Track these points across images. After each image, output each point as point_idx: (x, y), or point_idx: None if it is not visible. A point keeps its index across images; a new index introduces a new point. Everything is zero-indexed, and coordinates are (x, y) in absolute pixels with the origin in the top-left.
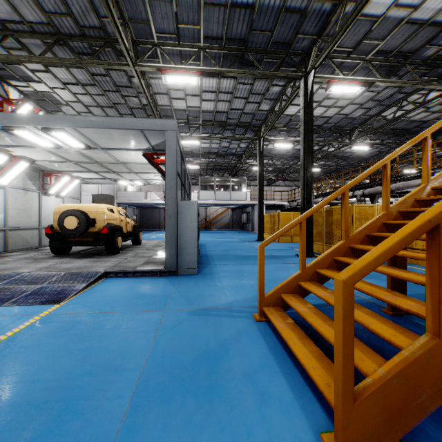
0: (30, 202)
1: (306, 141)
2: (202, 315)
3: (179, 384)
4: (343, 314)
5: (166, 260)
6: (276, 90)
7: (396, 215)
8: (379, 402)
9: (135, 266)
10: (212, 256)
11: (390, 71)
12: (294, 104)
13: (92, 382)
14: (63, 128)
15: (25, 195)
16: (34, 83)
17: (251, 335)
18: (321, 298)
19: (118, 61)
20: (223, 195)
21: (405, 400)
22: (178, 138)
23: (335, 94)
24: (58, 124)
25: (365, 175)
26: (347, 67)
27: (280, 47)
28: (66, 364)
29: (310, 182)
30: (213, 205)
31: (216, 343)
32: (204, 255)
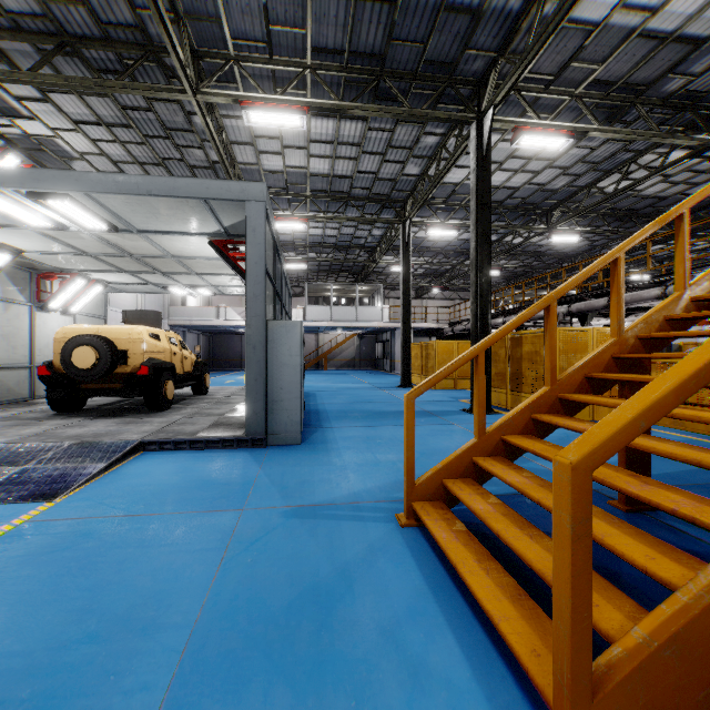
0: (16, 323)
1: (481, 225)
2: (306, 518)
3: (261, 654)
4: (572, 529)
5: (248, 420)
6: (431, 142)
7: (633, 343)
8: (638, 695)
9: (194, 431)
10: (326, 413)
11: (612, 115)
12: (460, 166)
13: (96, 655)
14: (68, 194)
15: (6, 311)
16: (23, 121)
17: (392, 553)
18: (514, 486)
19: (167, 85)
20: (345, 313)
21: (685, 688)
22: (268, 214)
23: (526, 151)
24: (58, 186)
25: (584, 277)
26: (544, 106)
27: (437, 71)
28: (51, 619)
29: (486, 292)
30: (328, 329)
31: (331, 570)
32: (314, 412)
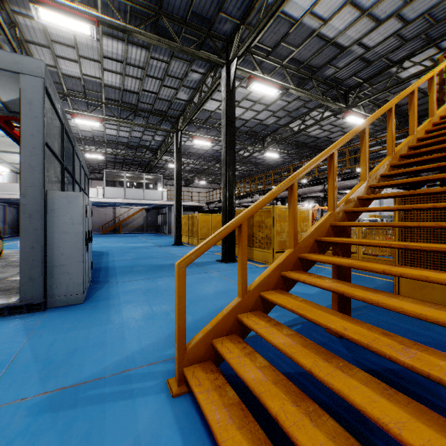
0: None
1: (229, 136)
2: (63, 409)
3: None
4: None
5: (23, 286)
6: (196, 78)
7: (342, 215)
8: None
9: None
10: (114, 269)
11: (300, 83)
12: (214, 99)
13: None
14: None
15: None
16: None
17: None
18: (281, 350)
19: None
20: (135, 194)
21: None
22: (50, 93)
23: (253, 97)
24: None
25: (314, 164)
26: (265, 68)
27: (200, 24)
28: None
29: (232, 181)
30: (122, 204)
31: None
32: (103, 269)
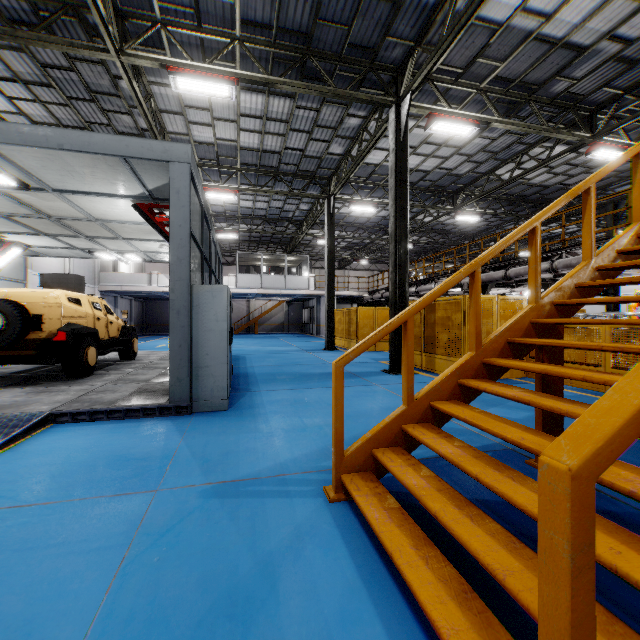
0: None
1: (399, 201)
2: (228, 497)
3: None
4: (572, 561)
5: (172, 387)
6: (354, 124)
7: (549, 309)
8: None
9: (113, 399)
10: (255, 376)
11: (510, 110)
12: (379, 148)
13: None
14: None
15: None
16: None
17: (320, 536)
18: (448, 458)
19: (88, 43)
20: (274, 281)
21: None
22: (194, 178)
23: (437, 138)
24: None
25: (506, 244)
26: (453, 97)
27: (360, 55)
28: None
29: (404, 262)
30: (258, 296)
31: (252, 565)
32: (243, 375)
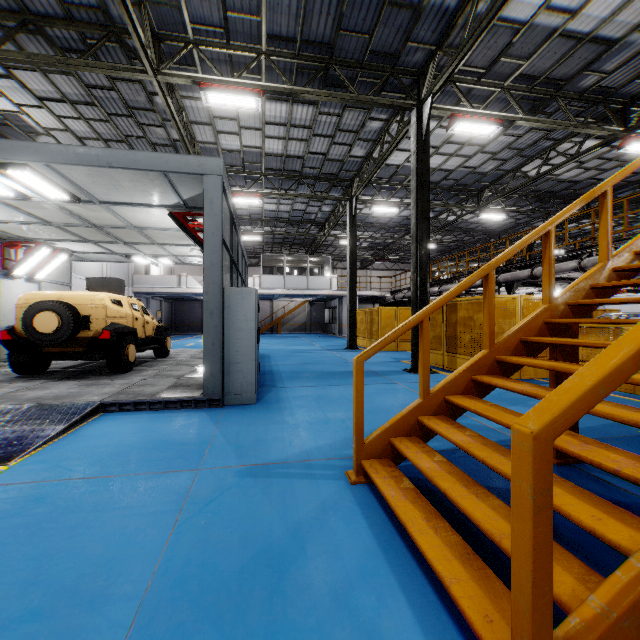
0: None
1: (420, 202)
2: (260, 477)
3: (212, 625)
4: (533, 501)
5: (206, 381)
6: (375, 127)
7: (563, 309)
8: None
9: (153, 392)
10: (280, 373)
11: (535, 106)
12: (401, 149)
13: (37, 633)
14: (29, 164)
15: None
16: None
17: (343, 511)
18: (458, 445)
19: (129, 65)
20: (297, 282)
21: None
22: (225, 188)
23: (460, 137)
24: (18, 157)
25: (519, 248)
26: (476, 97)
27: (381, 61)
28: None
29: (425, 263)
30: (281, 296)
31: (284, 530)
32: (268, 372)
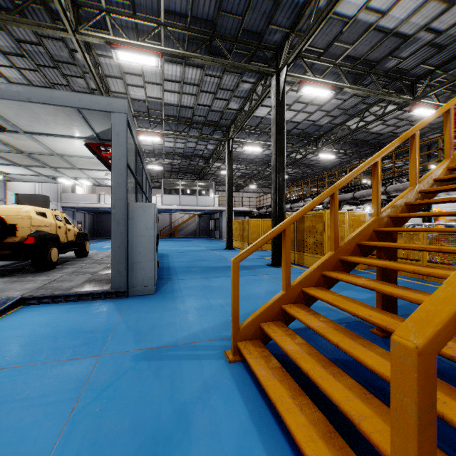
0: None
1: (279, 143)
2: (153, 360)
3: None
4: (419, 419)
5: (113, 277)
6: (246, 88)
7: (386, 221)
8: None
9: (69, 286)
10: (175, 269)
11: (356, 79)
12: (264, 105)
13: None
14: None
15: None
16: None
17: (222, 389)
18: (316, 330)
19: (52, 24)
20: (189, 200)
21: None
22: (130, 124)
23: (305, 99)
24: None
25: (356, 174)
26: (317, 70)
27: (251, 38)
28: None
29: (282, 187)
30: (178, 211)
31: (171, 413)
32: (166, 268)
